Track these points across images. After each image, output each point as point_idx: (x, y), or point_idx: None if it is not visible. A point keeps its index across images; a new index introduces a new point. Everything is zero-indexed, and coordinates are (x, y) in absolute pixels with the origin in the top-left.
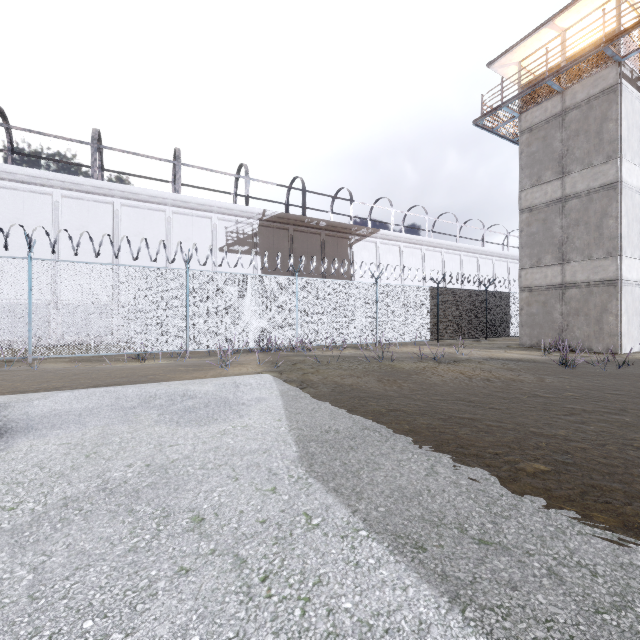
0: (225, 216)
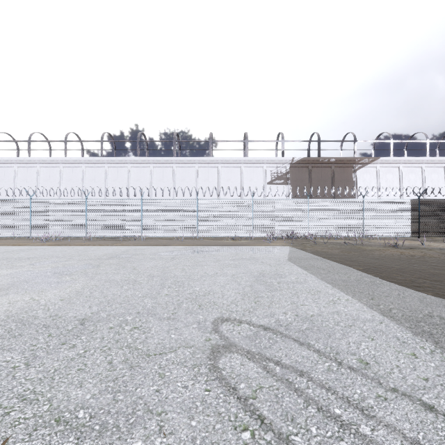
0: (270, 165)
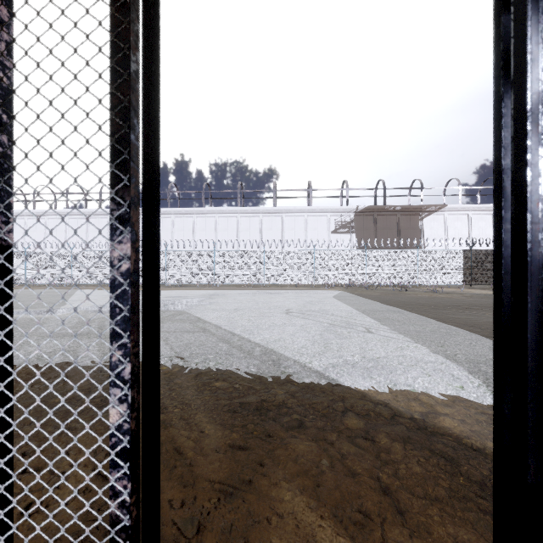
0: (334, 213)
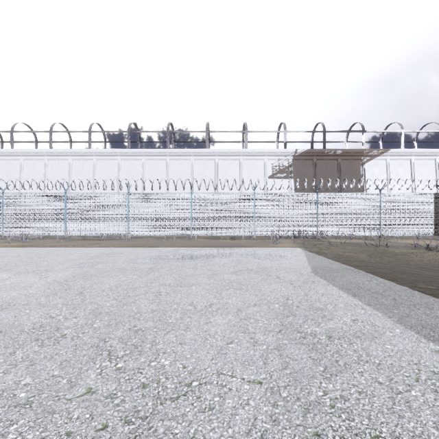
0: (271, 157)
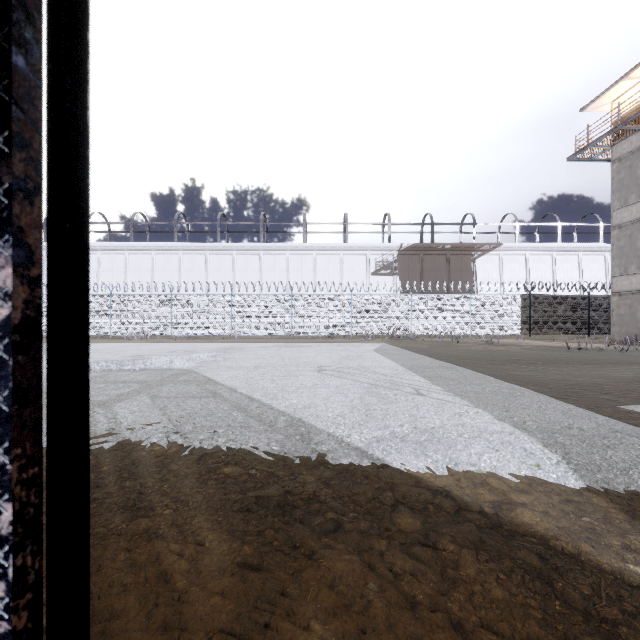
0: (375, 252)
